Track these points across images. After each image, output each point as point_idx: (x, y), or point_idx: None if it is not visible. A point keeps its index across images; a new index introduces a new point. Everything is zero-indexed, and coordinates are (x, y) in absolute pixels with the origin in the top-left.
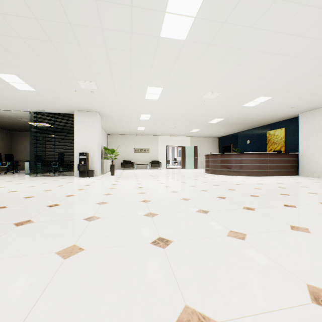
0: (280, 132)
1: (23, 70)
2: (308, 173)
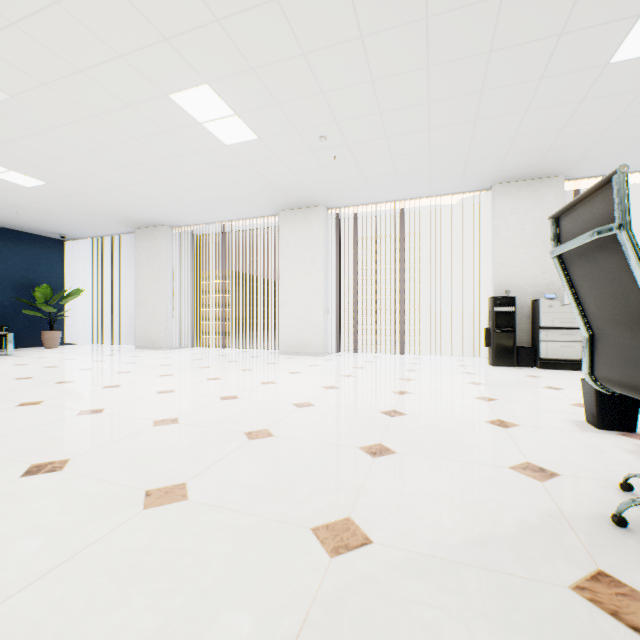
0: None
1: None
2: None
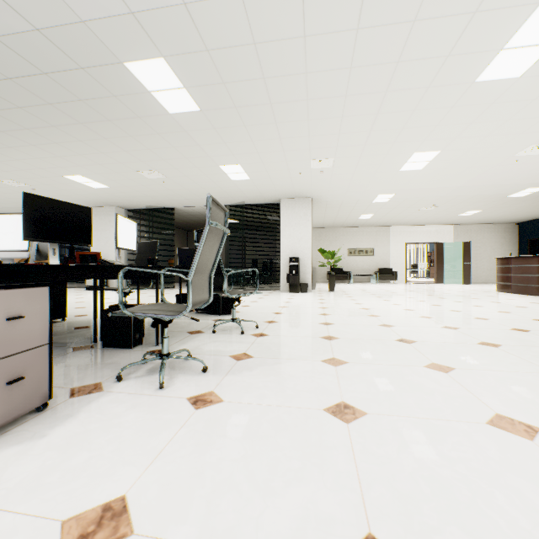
0: None
1: (253, 158)
2: None
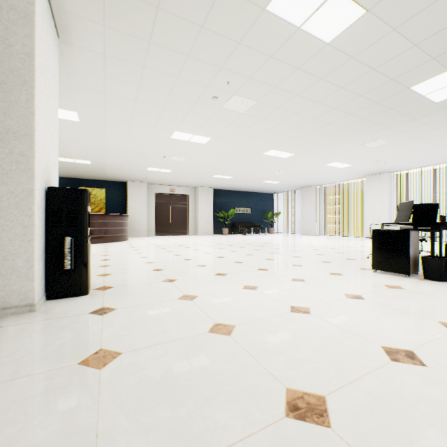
0: (100, 192)
1: (320, 67)
2: (136, 234)
